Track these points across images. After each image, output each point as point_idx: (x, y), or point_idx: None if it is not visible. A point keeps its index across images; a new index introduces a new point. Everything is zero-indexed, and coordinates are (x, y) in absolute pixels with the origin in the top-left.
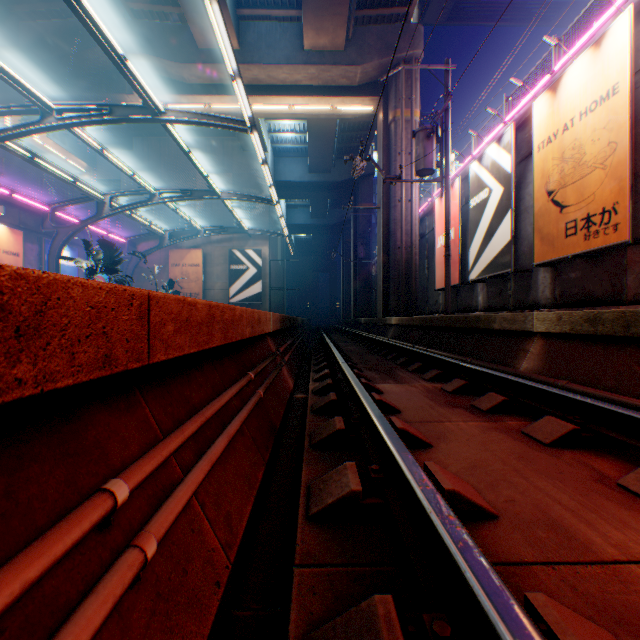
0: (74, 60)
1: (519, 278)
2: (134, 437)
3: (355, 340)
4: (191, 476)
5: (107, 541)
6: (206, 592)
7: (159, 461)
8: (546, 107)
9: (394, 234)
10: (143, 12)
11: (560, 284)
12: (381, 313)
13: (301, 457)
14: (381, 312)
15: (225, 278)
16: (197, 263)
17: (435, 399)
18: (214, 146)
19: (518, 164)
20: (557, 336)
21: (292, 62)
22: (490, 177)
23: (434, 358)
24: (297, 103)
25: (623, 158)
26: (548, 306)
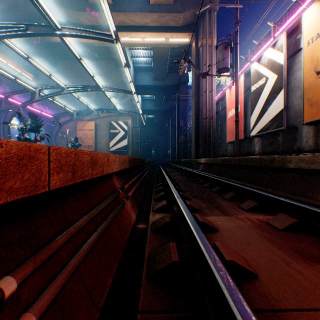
0: (17, 9)
1: (287, 133)
2: None
3: (179, 172)
4: None
5: None
6: None
7: None
8: (315, 13)
9: (202, 111)
10: None
11: None
12: (194, 156)
13: None
14: (194, 155)
15: (107, 137)
16: (92, 129)
17: (276, 243)
18: (101, 65)
19: (286, 60)
20: None
21: (143, 11)
22: (267, 70)
23: (245, 189)
24: (146, 36)
25: None
26: (311, 151)
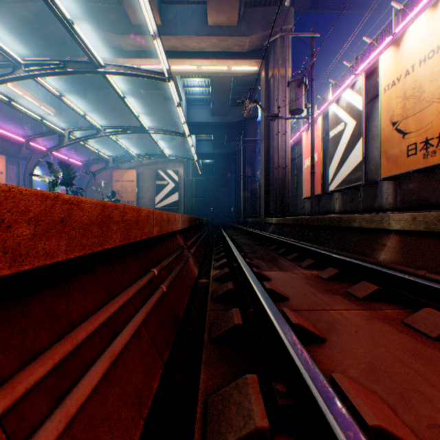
0: (42, 32)
1: (367, 189)
2: None
3: (245, 234)
4: None
5: None
6: None
7: None
8: (391, 58)
9: (273, 158)
10: None
11: (401, 193)
12: (263, 215)
13: (201, 347)
14: (263, 214)
15: (152, 190)
16: (132, 179)
17: (315, 286)
18: (144, 97)
19: (366, 104)
20: (411, 233)
21: (199, 34)
22: (345, 114)
23: (308, 249)
24: (203, 64)
25: None
26: (391, 209)
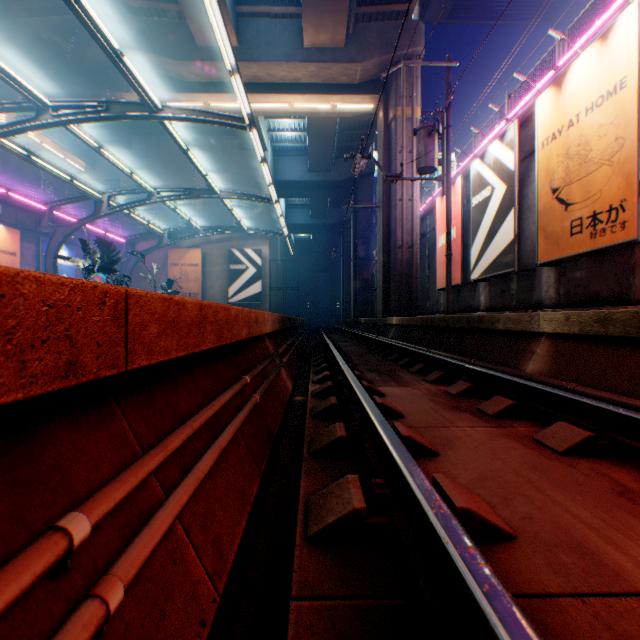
0: (71, 57)
1: (522, 277)
2: (106, 456)
3: (355, 340)
4: (173, 499)
5: (62, 589)
6: (188, 636)
7: (133, 485)
8: (550, 103)
9: (395, 233)
10: (141, 9)
11: (564, 283)
12: (381, 313)
13: (300, 465)
14: (381, 312)
15: (224, 278)
16: (196, 263)
17: (439, 402)
18: (213, 145)
19: (521, 162)
20: (565, 337)
21: (292, 60)
22: (492, 175)
23: (437, 359)
24: (297, 101)
25: (631, 154)
26: (552, 306)
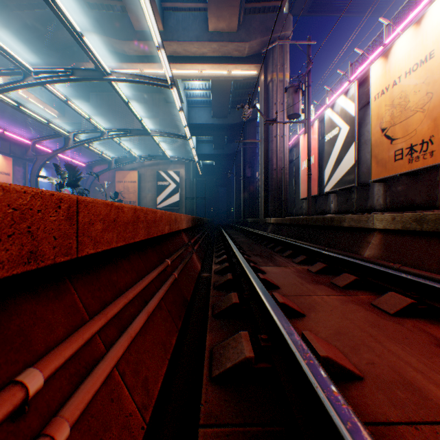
0: (48, 38)
1: (360, 190)
2: (60, 321)
3: (244, 234)
4: (111, 353)
5: (20, 429)
6: None
7: (80, 344)
8: (380, 69)
9: (271, 160)
10: (96, 5)
11: (390, 194)
12: (262, 215)
13: (206, 323)
14: (262, 214)
15: (154, 191)
16: (134, 180)
17: (304, 278)
18: (146, 99)
19: (359, 110)
20: (391, 232)
21: (200, 40)
22: (340, 119)
23: (301, 247)
24: (204, 69)
25: (437, 104)
26: (381, 210)
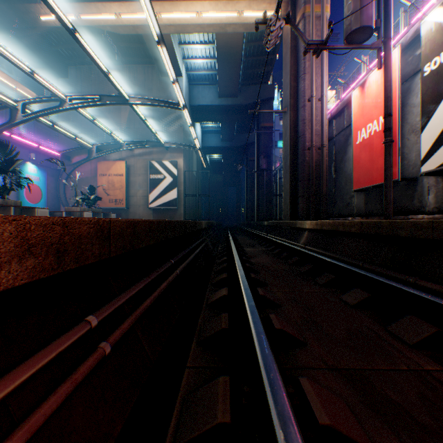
0: None
1: None
2: None
3: (263, 244)
4: None
5: None
6: None
7: None
8: None
9: (303, 135)
10: None
11: None
12: (288, 216)
13: None
14: (288, 215)
15: (146, 186)
16: (121, 173)
17: None
18: (136, 72)
19: None
20: None
21: None
22: None
23: None
24: (204, 9)
25: None
26: None
